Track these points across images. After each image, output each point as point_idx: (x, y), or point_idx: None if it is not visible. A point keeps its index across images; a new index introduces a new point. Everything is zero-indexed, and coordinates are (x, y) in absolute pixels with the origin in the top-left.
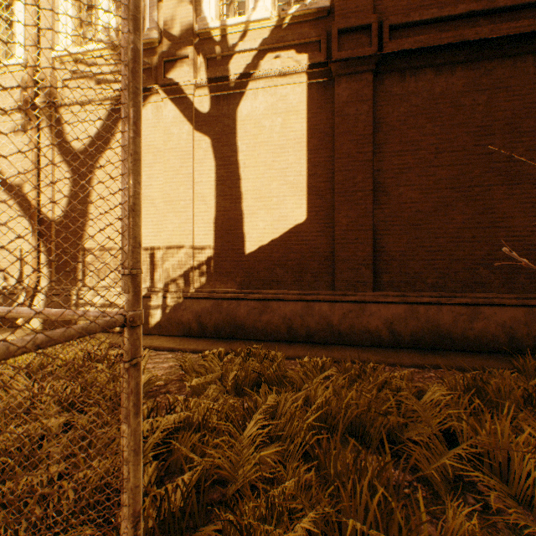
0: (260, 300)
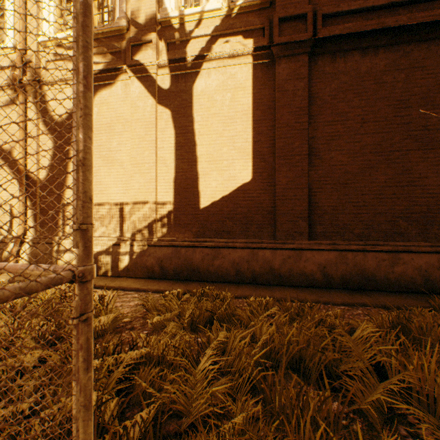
0: (212, 247)
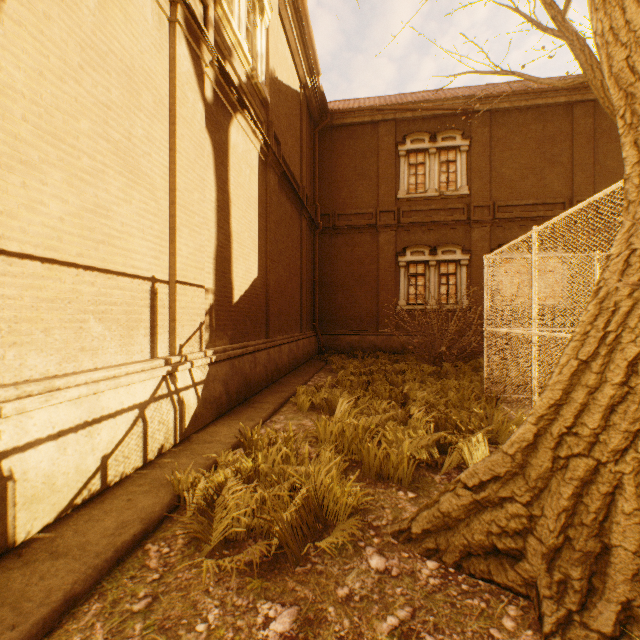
0: (251, 353)
